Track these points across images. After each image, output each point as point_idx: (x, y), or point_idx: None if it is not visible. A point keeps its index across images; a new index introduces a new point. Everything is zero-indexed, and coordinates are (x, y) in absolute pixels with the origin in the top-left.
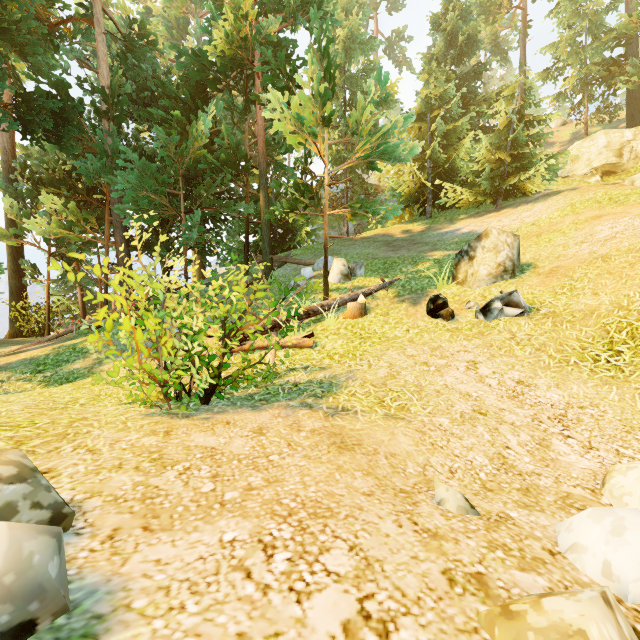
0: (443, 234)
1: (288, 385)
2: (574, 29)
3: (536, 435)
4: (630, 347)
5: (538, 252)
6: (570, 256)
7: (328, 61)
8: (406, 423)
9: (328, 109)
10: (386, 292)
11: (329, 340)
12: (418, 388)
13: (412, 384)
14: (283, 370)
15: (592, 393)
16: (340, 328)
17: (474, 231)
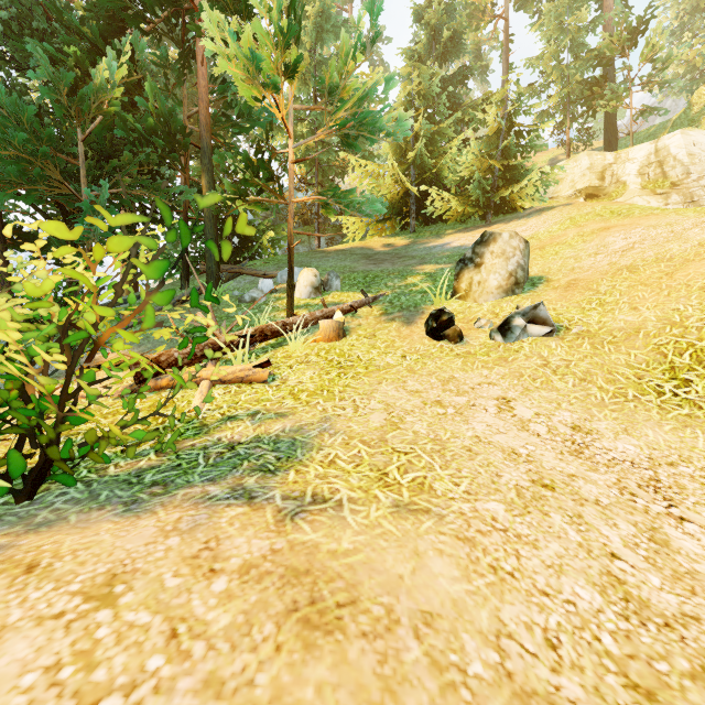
0: (431, 248)
1: (217, 448)
2: (557, 45)
3: (639, 521)
4: (700, 374)
5: (546, 265)
6: (587, 268)
7: None
8: (435, 522)
9: (293, 55)
10: (370, 309)
11: (293, 371)
12: (438, 445)
13: (427, 438)
14: (215, 419)
15: (675, 441)
16: (310, 354)
17: (466, 245)
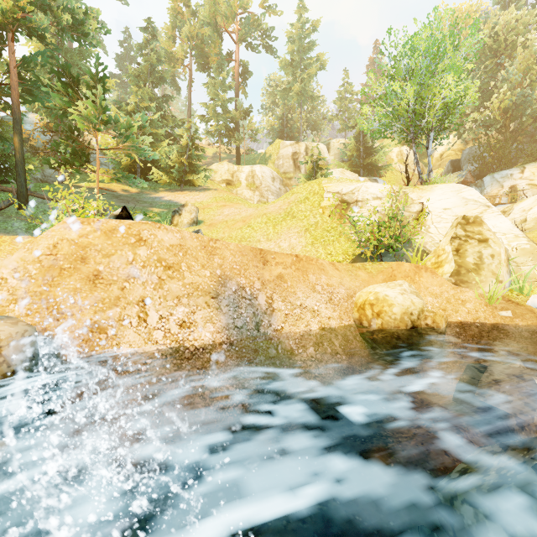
0: (154, 198)
1: None
2: (215, 102)
3: None
4: None
5: (205, 216)
6: (216, 220)
7: (104, 86)
8: None
9: (104, 115)
10: None
11: None
12: None
13: None
14: None
15: None
16: None
17: (172, 200)
